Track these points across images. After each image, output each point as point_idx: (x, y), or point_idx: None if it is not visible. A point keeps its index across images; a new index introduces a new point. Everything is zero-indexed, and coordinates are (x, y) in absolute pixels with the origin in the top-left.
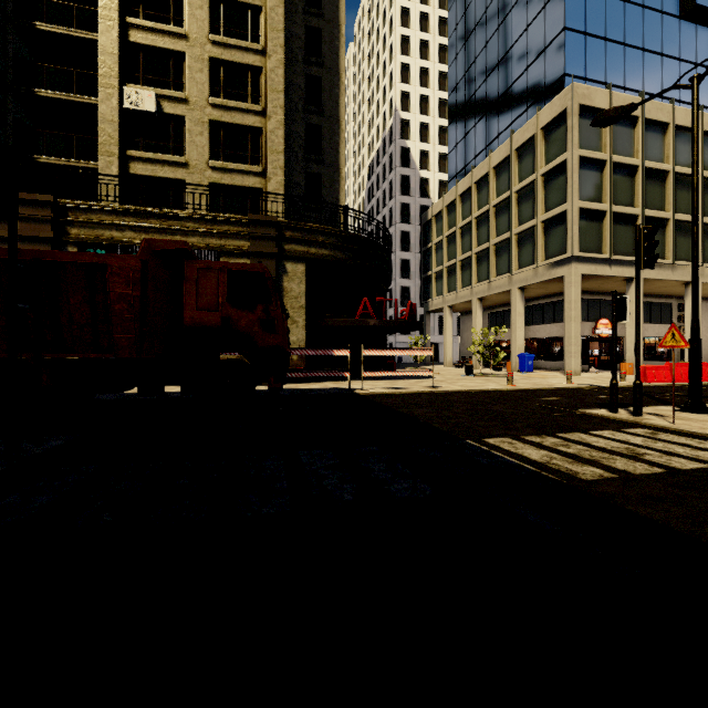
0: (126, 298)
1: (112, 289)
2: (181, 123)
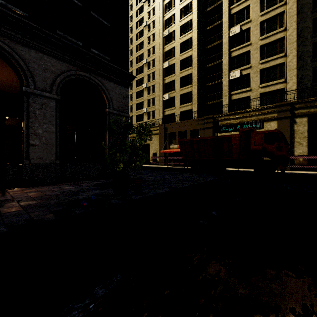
0: (236, 144)
1: (232, 142)
2: (249, 75)
